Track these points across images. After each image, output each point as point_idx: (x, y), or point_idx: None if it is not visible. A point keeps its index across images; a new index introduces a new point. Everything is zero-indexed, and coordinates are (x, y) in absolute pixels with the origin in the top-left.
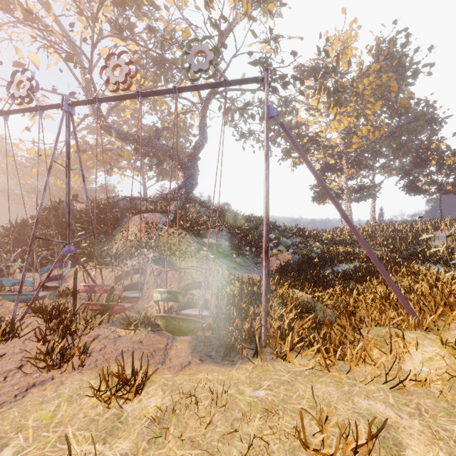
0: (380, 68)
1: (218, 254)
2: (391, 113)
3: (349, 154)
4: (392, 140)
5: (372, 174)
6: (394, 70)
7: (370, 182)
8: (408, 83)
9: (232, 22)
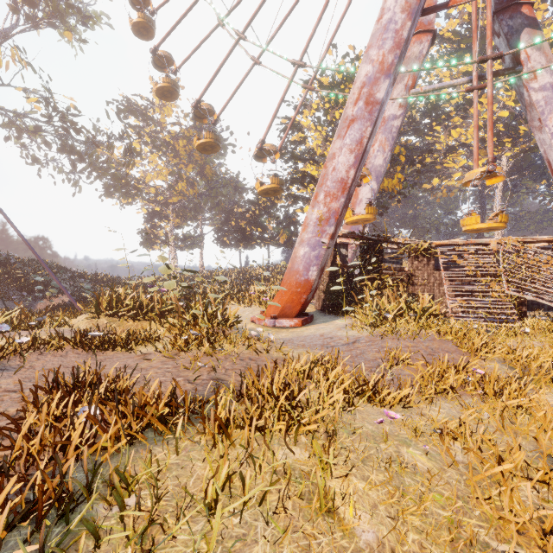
0: (191, 136)
1: None
2: (202, 177)
3: (176, 204)
4: (208, 199)
5: (200, 225)
6: None
7: (196, 232)
8: (221, 154)
9: (10, 29)
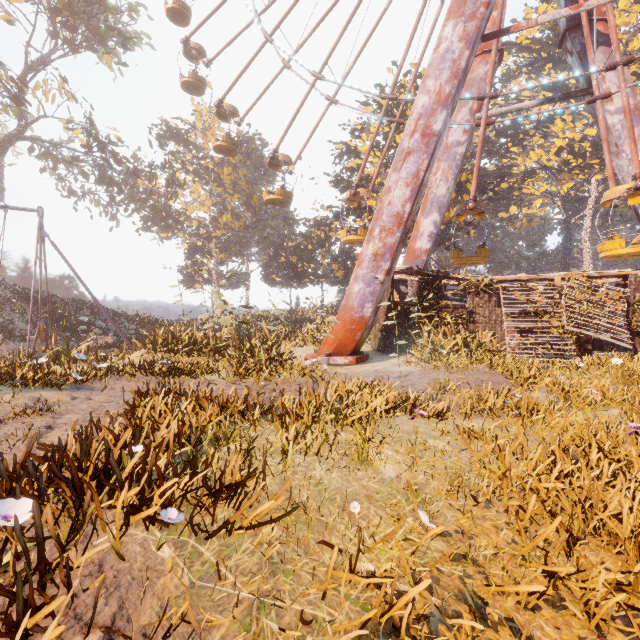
0: (236, 163)
1: (14, 338)
2: (249, 208)
3: (220, 238)
4: (255, 232)
5: (246, 261)
6: (255, 165)
7: (241, 269)
8: (269, 181)
9: (49, 55)
